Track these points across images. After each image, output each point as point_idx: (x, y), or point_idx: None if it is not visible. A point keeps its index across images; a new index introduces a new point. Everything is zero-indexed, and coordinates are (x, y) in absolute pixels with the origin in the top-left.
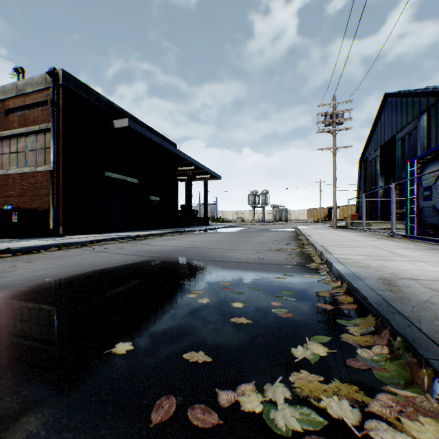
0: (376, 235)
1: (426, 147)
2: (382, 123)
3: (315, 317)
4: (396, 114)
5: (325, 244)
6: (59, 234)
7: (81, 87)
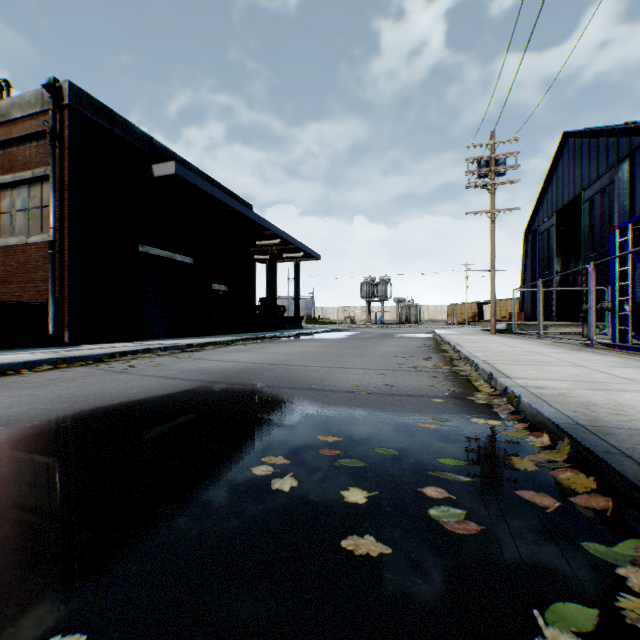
0: (562, 344)
1: (629, 211)
2: (559, 177)
3: (527, 531)
4: (581, 162)
5: (490, 359)
6: (63, 343)
7: (101, 111)
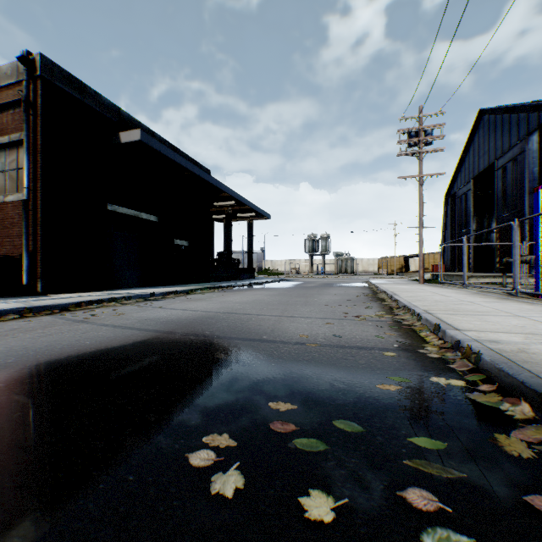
0: (488, 293)
1: (538, 176)
2: (476, 148)
3: None
4: (495, 135)
5: (430, 309)
6: (36, 293)
7: (72, 82)
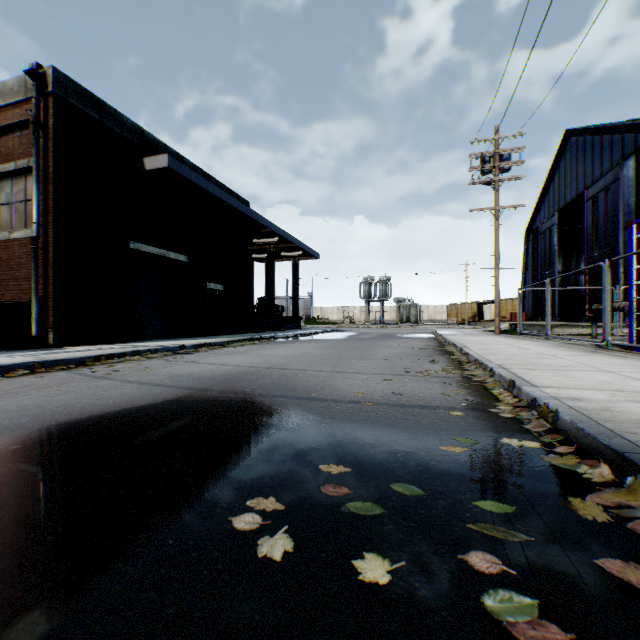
0: (574, 346)
1: (634, 208)
2: (561, 175)
3: None
4: (584, 160)
5: (505, 363)
6: (48, 345)
7: (88, 100)
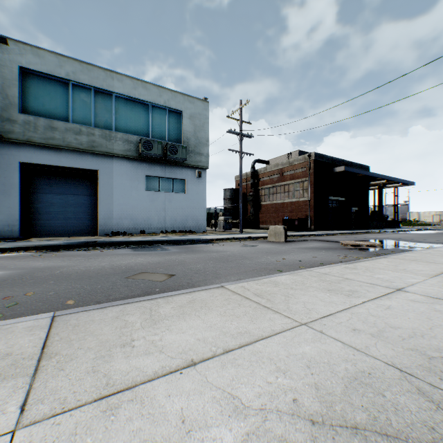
0: None
1: None
2: None
3: None
4: None
5: None
6: (311, 230)
7: (320, 156)
